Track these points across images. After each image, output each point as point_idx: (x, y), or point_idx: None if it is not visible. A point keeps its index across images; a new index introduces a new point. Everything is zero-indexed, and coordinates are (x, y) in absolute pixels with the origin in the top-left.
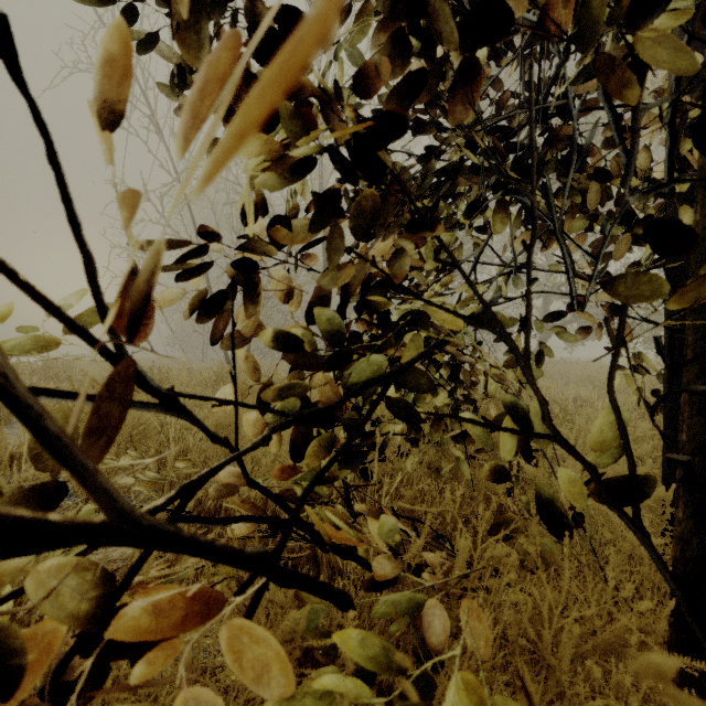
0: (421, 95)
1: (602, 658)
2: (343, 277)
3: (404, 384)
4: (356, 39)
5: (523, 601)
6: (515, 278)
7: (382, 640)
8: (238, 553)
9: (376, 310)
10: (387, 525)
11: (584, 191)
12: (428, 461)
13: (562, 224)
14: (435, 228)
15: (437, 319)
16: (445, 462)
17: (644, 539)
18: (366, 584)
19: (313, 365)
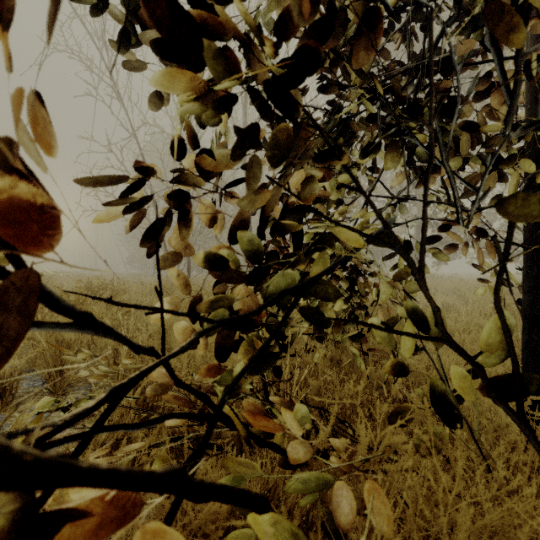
0: (329, 43)
1: (487, 533)
2: (261, 202)
3: (313, 294)
4: (272, 5)
5: (419, 485)
6: (400, 209)
7: (296, 532)
8: (147, 475)
9: (289, 231)
10: (299, 414)
11: (456, 137)
12: (330, 356)
13: (447, 158)
14: (341, 159)
15: (342, 238)
16: (344, 357)
17: (527, 432)
18: (281, 466)
19: (236, 278)
